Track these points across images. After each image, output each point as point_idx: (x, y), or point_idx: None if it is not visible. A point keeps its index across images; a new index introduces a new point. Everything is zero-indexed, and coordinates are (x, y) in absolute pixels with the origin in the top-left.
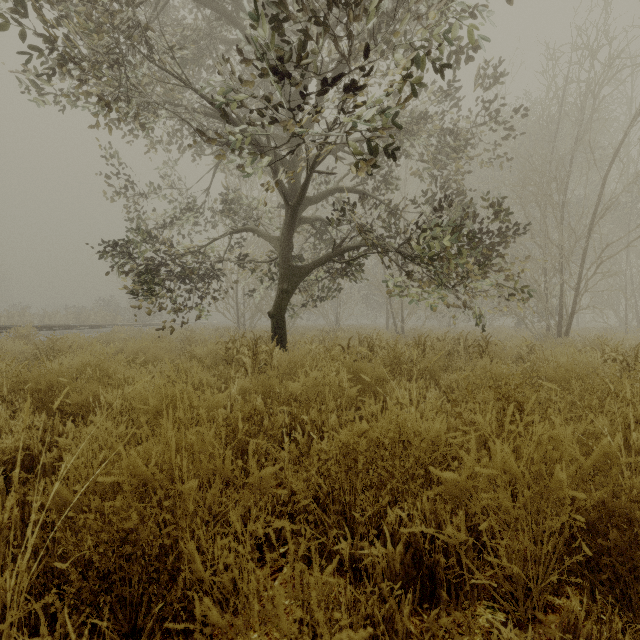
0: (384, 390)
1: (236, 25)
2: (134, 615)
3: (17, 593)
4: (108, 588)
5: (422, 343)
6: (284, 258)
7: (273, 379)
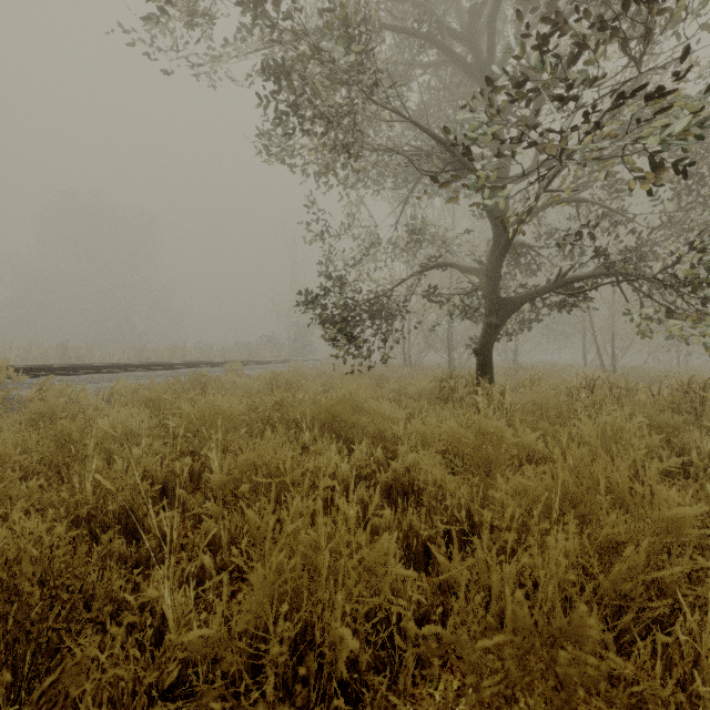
0: (680, 442)
1: (440, 49)
2: (615, 616)
3: (515, 577)
4: (583, 589)
5: (694, 387)
6: (491, 289)
7: (542, 421)
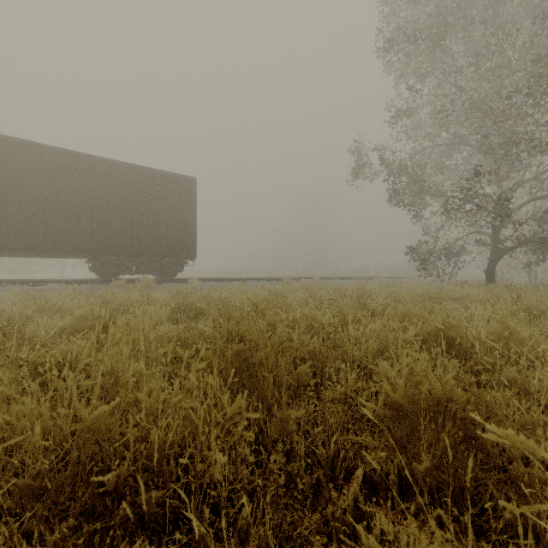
0: None
1: (465, 144)
2: None
3: None
4: None
5: None
6: (492, 244)
7: None
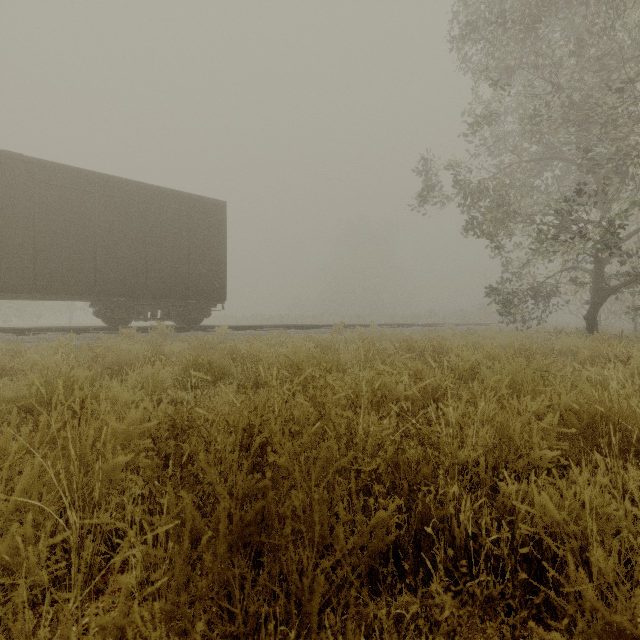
0: None
1: (559, 158)
2: None
3: None
4: None
5: None
6: (595, 283)
7: None
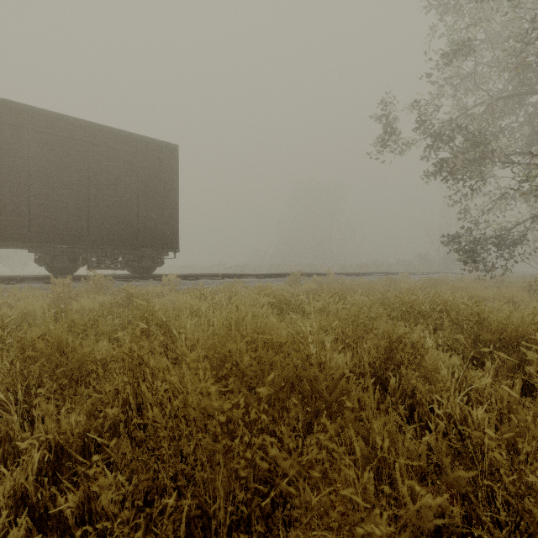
0: None
1: (537, 92)
2: None
3: None
4: None
5: None
6: None
7: None
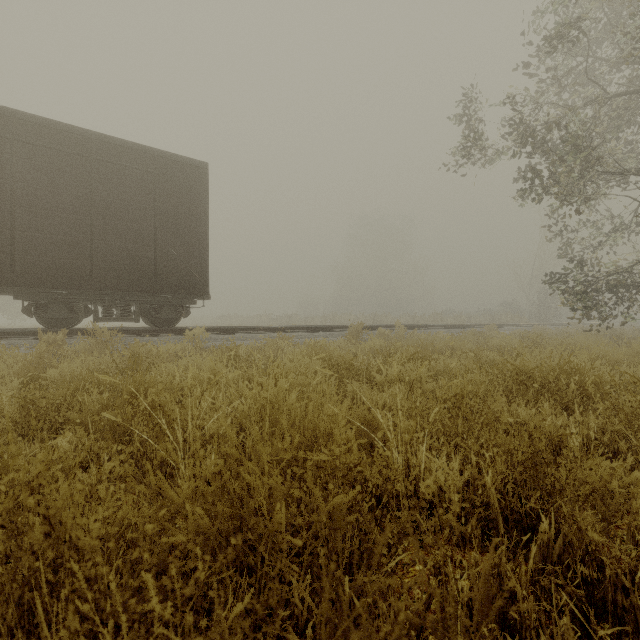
0: None
1: None
2: None
3: None
4: None
5: None
6: None
7: None
